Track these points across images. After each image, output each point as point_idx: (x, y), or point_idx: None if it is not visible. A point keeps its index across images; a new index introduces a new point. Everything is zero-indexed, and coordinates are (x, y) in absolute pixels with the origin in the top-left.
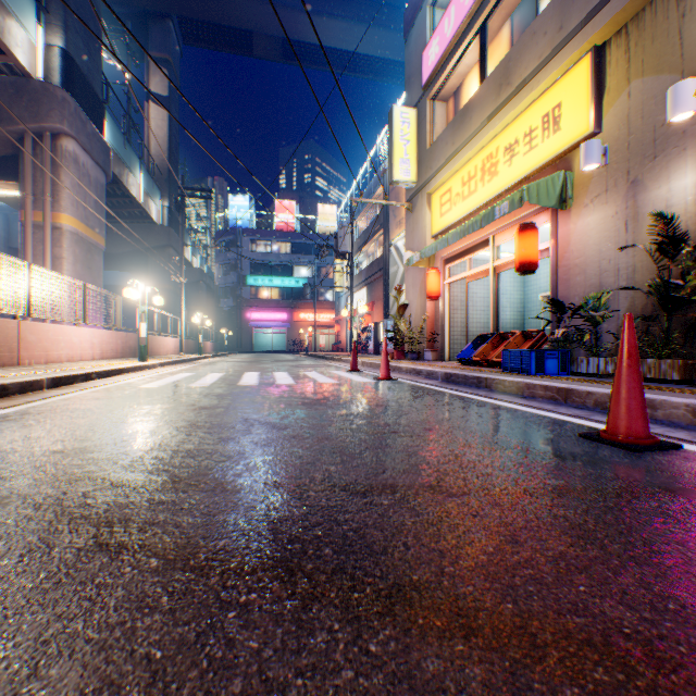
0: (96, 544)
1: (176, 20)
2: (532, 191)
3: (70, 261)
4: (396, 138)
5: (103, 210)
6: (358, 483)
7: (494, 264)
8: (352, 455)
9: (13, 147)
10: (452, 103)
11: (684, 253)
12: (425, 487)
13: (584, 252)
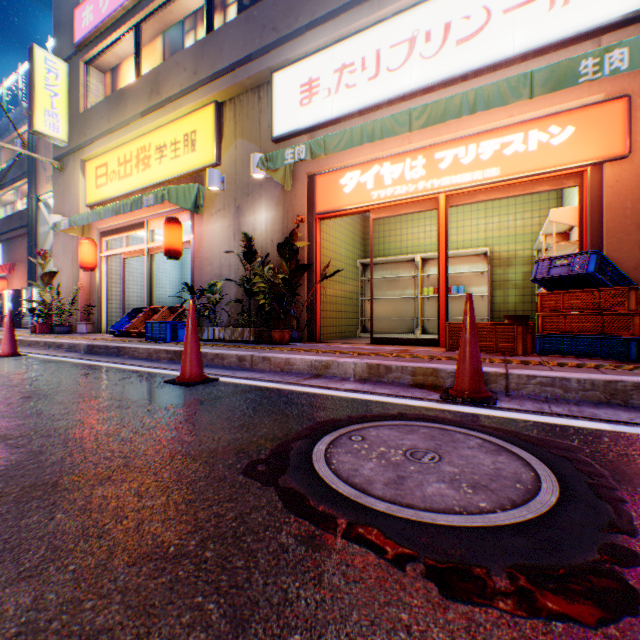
0: None
1: None
2: (173, 193)
3: None
4: (40, 84)
5: None
6: None
7: (149, 246)
8: None
9: None
10: (112, 80)
11: (258, 262)
12: None
13: (213, 250)
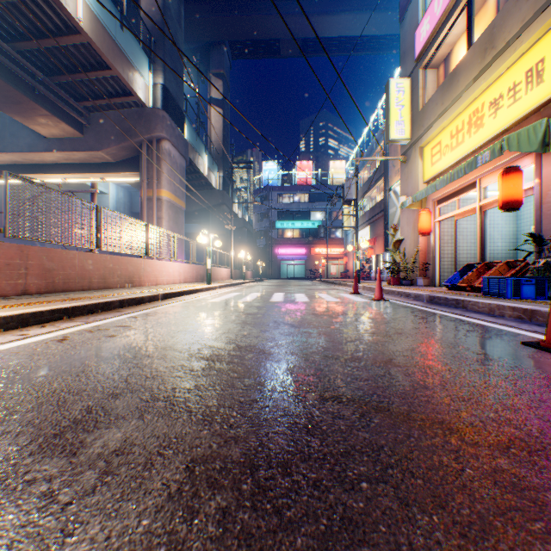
0: (209, 366)
1: (227, 44)
2: (512, 141)
3: (166, 220)
4: (391, 105)
5: (184, 184)
6: (339, 356)
7: (480, 203)
8: (340, 343)
9: (136, 151)
10: (442, 68)
11: None
12: (381, 361)
13: None
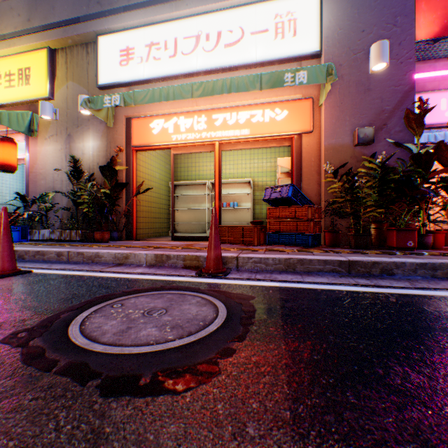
0: None
1: None
2: (6, 117)
3: None
4: None
5: None
6: None
7: None
8: None
9: None
10: None
11: (85, 179)
12: None
13: (47, 167)
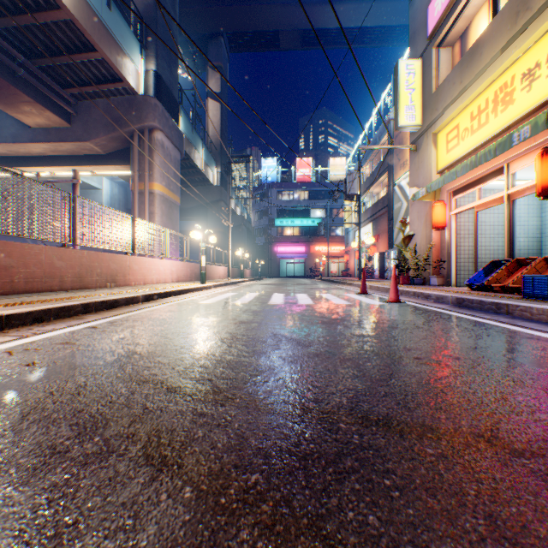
0: (143, 455)
1: (225, 36)
2: None
3: (159, 215)
4: (401, 89)
5: (179, 178)
6: (390, 418)
7: (508, 192)
8: (377, 381)
9: (127, 142)
10: (459, 46)
11: None
12: (476, 436)
13: None
